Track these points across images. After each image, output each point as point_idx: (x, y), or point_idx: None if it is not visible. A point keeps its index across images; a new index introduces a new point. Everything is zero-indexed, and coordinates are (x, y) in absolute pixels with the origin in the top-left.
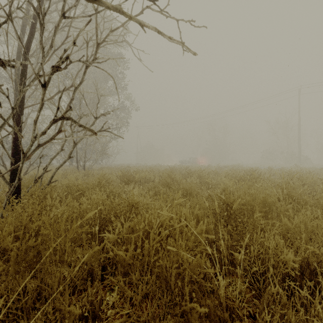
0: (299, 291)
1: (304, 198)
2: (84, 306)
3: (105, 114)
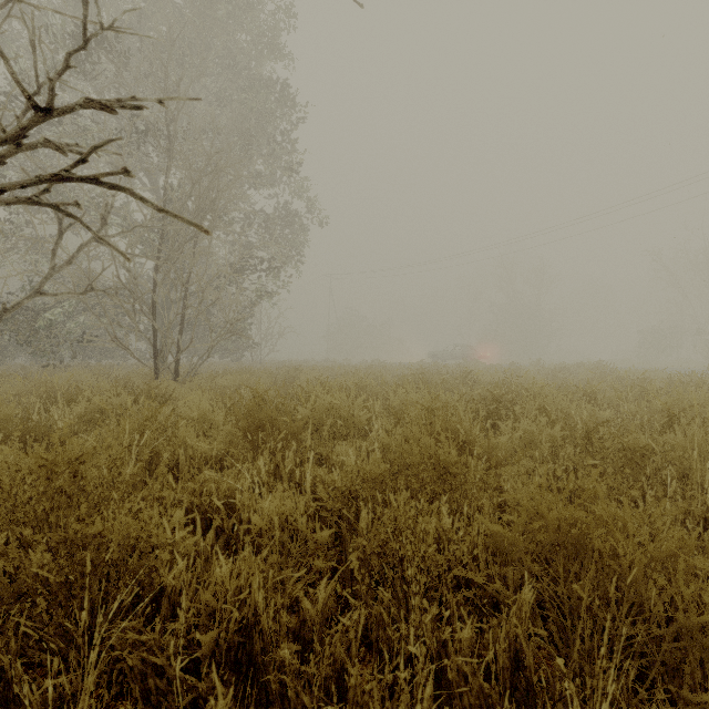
0: None
1: None
2: None
3: (110, 106)
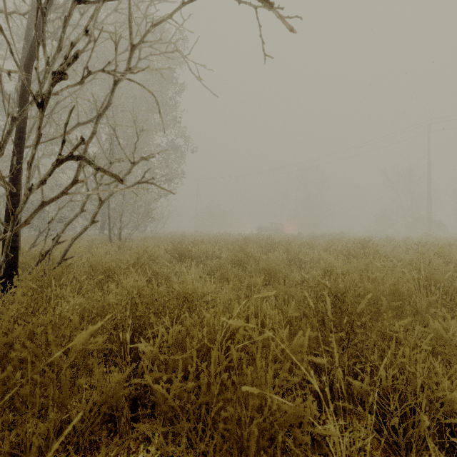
0: None
1: (454, 285)
2: None
3: (147, 158)
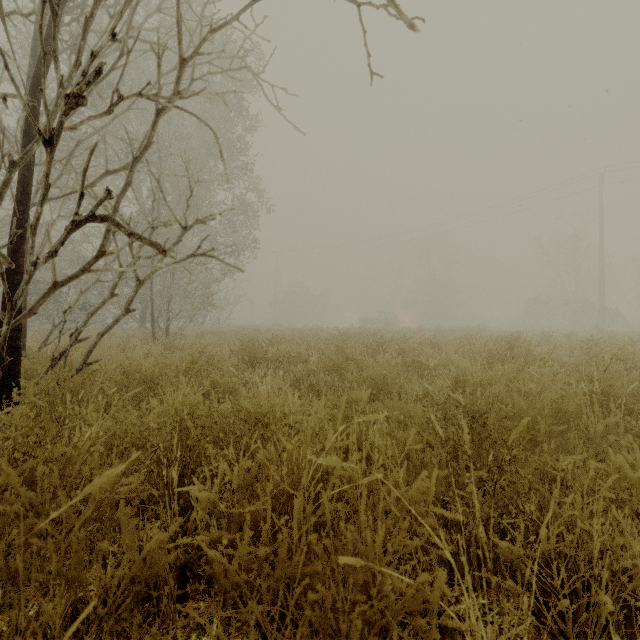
0: None
1: None
2: None
3: (204, 221)
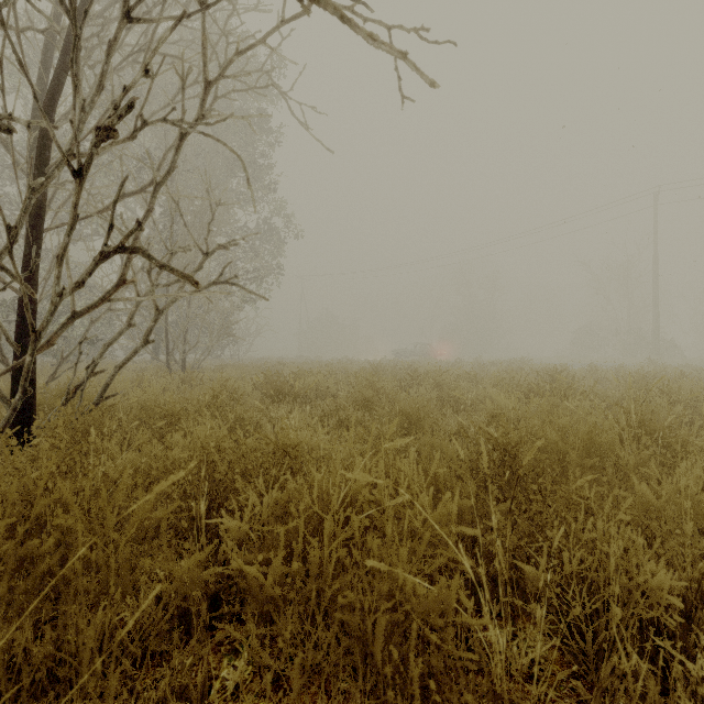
0: (680, 660)
1: (679, 434)
2: (163, 701)
3: (226, 246)
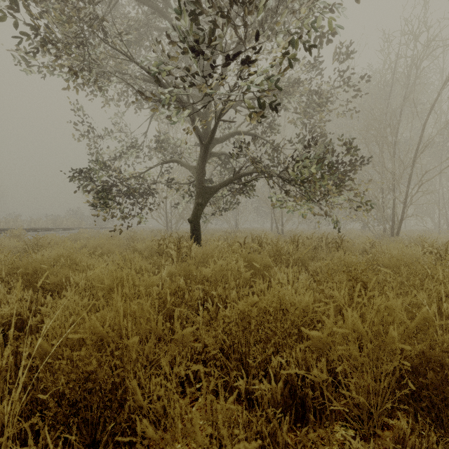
0: None
1: None
2: None
3: None
